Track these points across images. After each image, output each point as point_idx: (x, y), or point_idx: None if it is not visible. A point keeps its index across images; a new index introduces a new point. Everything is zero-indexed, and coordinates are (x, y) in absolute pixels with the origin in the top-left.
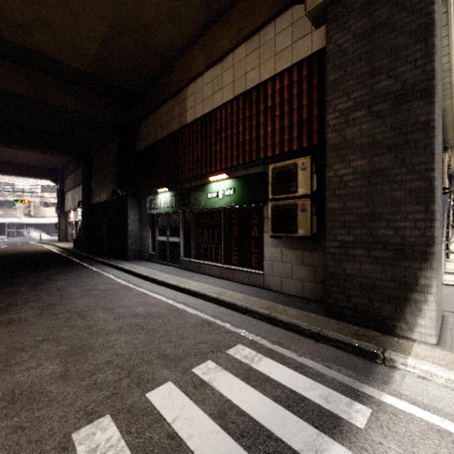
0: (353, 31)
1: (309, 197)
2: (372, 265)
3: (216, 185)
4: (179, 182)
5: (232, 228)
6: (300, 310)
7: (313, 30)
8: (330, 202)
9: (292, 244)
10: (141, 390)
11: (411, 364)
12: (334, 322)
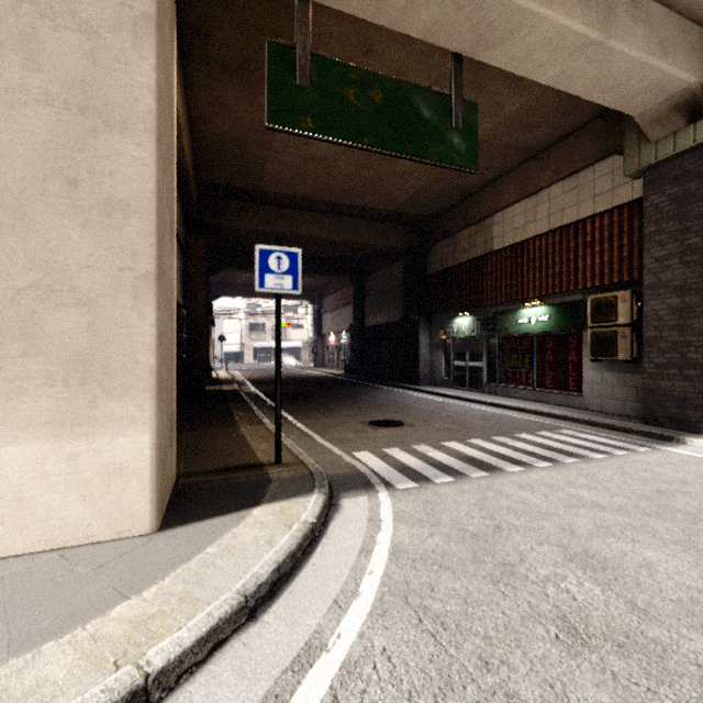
0: (667, 196)
1: (629, 326)
2: (683, 382)
3: (528, 311)
4: (483, 307)
5: (545, 353)
6: (618, 421)
7: (633, 180)
8: (646, 332)
9: (613, 367)
10: (510, 434)
11: (696, 441)
12: (648, 427)
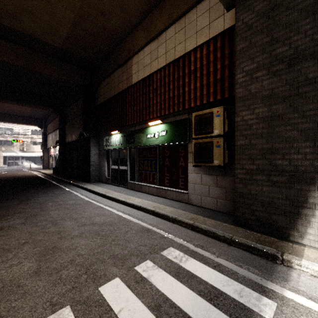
0: (256, 11)
1: (222, 136)
2: (271, 187)
3: (153, 128)
4: (127, 126)
5: (165, 160)
6: (215, 220)
7: (225, 13)
8: (238, 140)
9: (209, 171)
10: (95, 284)
11: (305, 265)
12: (242, 230)
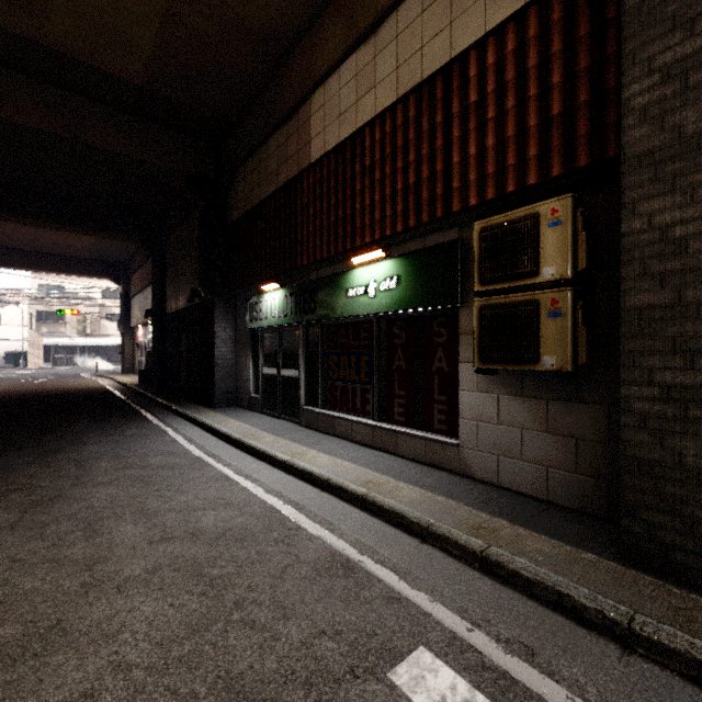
0: None
1: (568, 285)
2: None
3: (364, 272)
4: (298, 271)
5: (394, 353)
6: (553, 538)
7: None
8: (633, 291)
9: (523, 386)
10: None
11: None
12: (653, 584)
